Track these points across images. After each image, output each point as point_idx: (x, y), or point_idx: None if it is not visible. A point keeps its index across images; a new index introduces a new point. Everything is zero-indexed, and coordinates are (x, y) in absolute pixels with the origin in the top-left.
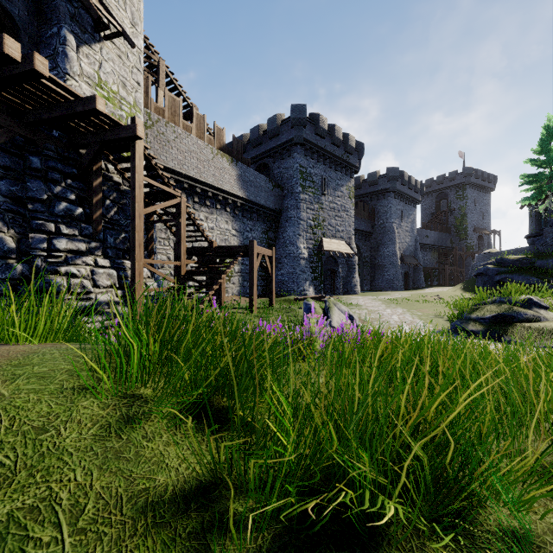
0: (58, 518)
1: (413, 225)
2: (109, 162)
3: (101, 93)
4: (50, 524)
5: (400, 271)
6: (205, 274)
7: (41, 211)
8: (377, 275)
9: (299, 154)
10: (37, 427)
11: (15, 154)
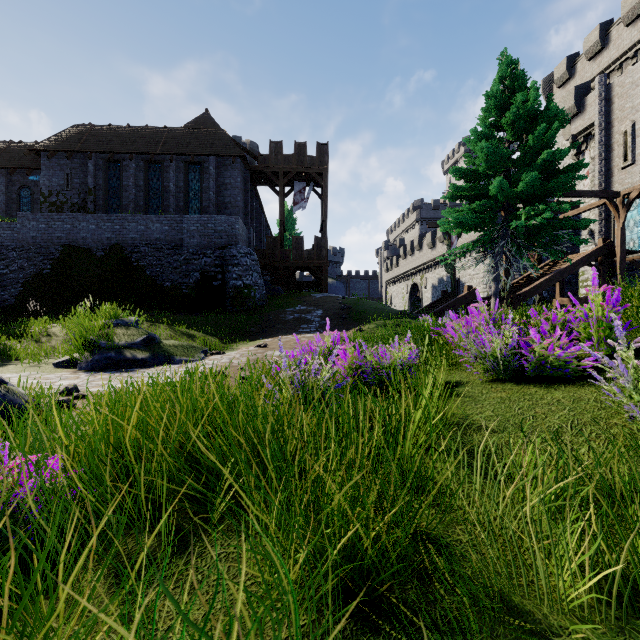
0: None
1: None
2: None
3: None
4: None
5: None
6: None
7: None
8: None
9: None
10: None
11: None
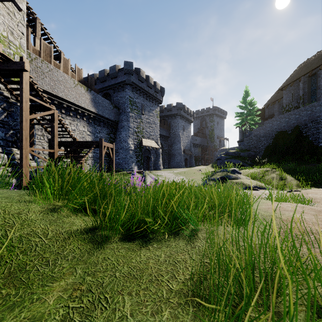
0: (39, 236)
1: (189, 134)
2: None
3: None
4: (37, 237)
5: (183, 158)
6: (71, 157)
7: None
8: (171, 159)
9: (129, 90)
10: (17, 212)
11: None
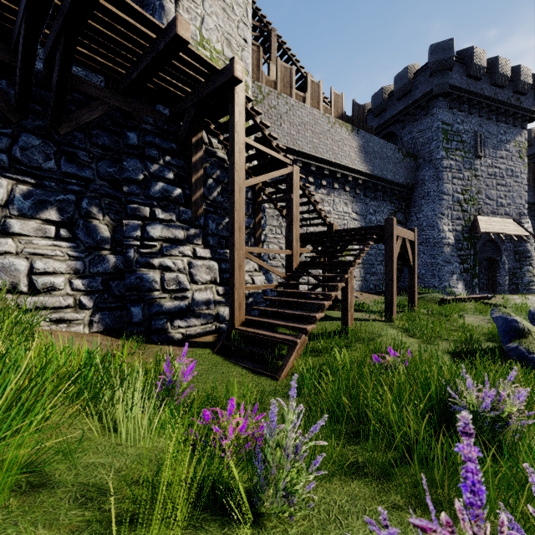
0: None
1: None
2: (213, 137)
3: (203, 54)
4: None
5: None
6: (323, 266)
7: (136, 193)
8: None
9: (441, 108)
10: None
11: (115, 132)
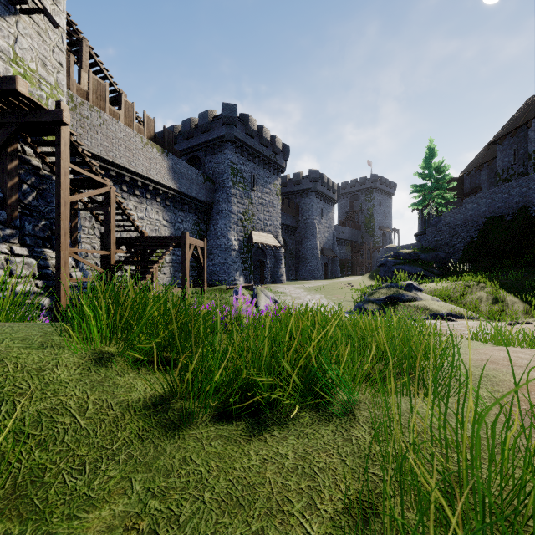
0: (71, 413)
1: (331, 222)
2: (25, 144)
3: (17, 70)
4: (67, 416)
5: (320, 262)
6: (136, 264)
7: None
8: (301, 266)
9: (230, 150)
10: (36, 368)
11: None
